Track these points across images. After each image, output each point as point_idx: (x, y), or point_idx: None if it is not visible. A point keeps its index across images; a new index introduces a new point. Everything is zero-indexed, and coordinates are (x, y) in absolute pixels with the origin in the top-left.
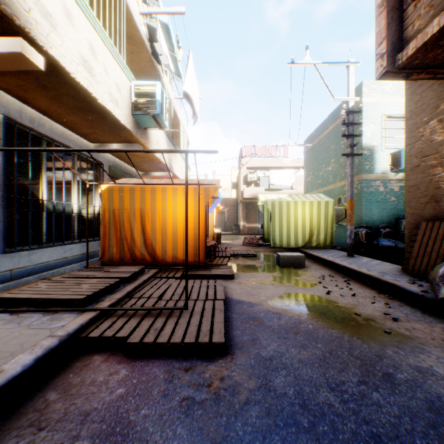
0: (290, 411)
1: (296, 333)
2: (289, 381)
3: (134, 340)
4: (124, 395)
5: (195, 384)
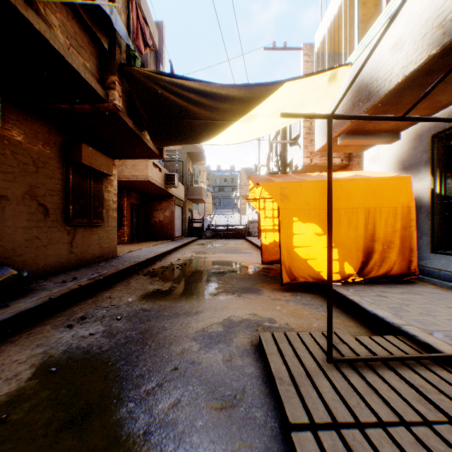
0: (219, 320)
1: (174, 369)
2: (213, 329)
3: (339, 332)
4: (309, 323)
5: (273, 327)
